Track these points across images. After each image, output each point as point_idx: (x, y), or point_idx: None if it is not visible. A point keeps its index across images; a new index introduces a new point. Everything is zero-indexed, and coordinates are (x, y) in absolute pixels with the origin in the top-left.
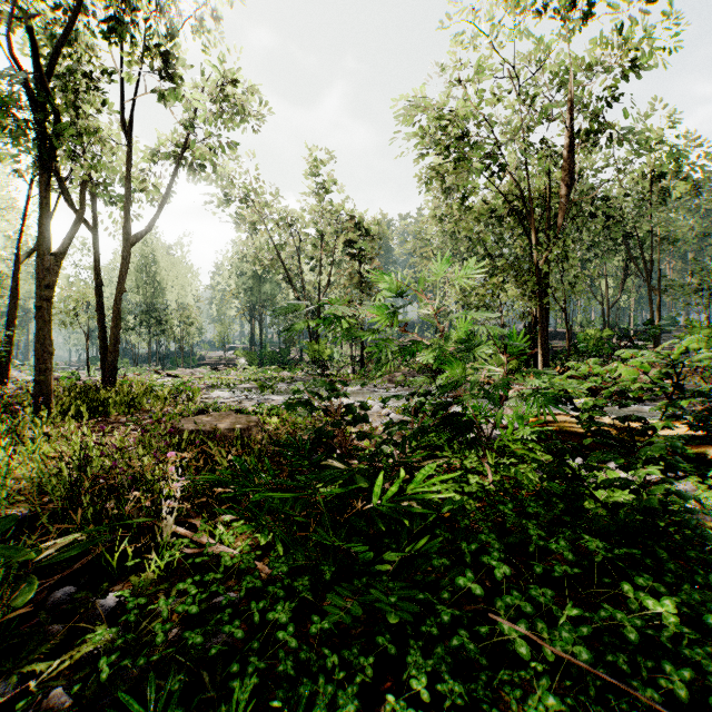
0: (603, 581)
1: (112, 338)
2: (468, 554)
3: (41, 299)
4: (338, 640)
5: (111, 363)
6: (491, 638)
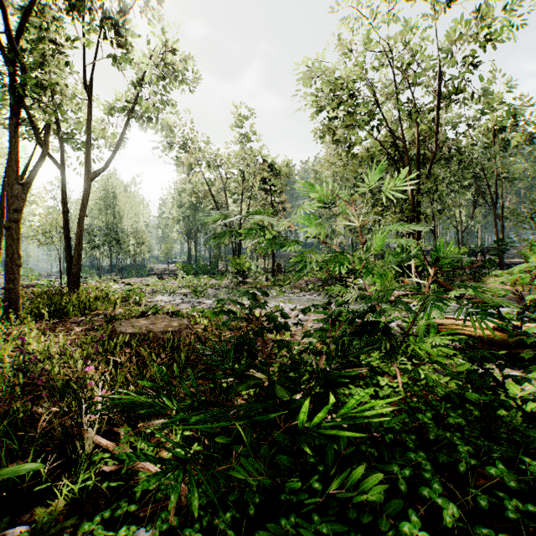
0: None
1: (76, 254)
2: (403, 481)
3: (11, 221)
4: None
5: (75, 273)
6: None
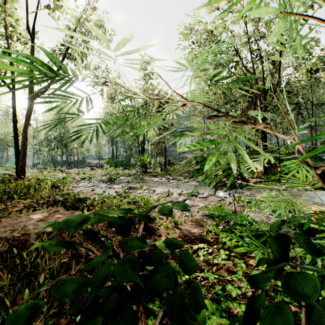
0: None
1: (22, 152)
2: None
3: None
4: None
5: (21, 166)
6: None
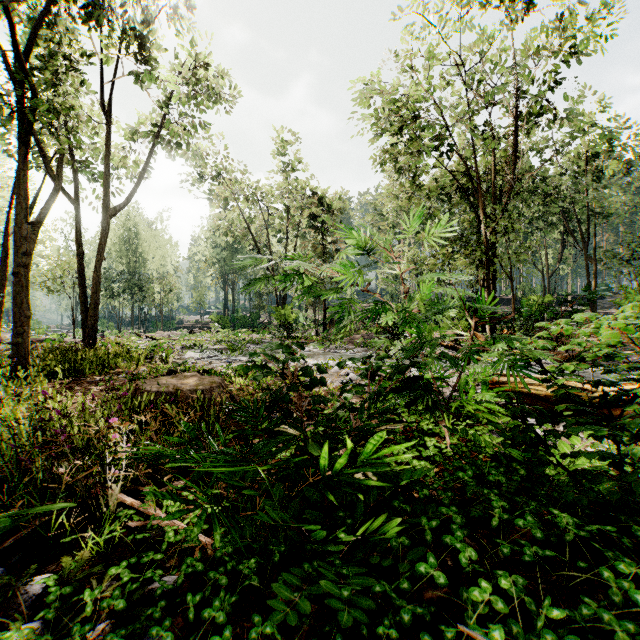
0: (578, 565)
1: (92, 303)
2: (429, 531)
3: (19, 266)
4: (284, 638)
5: (91, 326)
6: (456, 634)
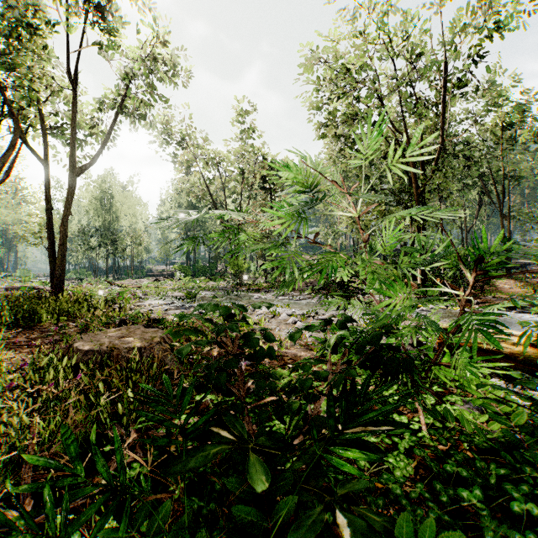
0: None
1: (60, 254)
2: None
3: None
4: None
5: (59, 275)
6: None
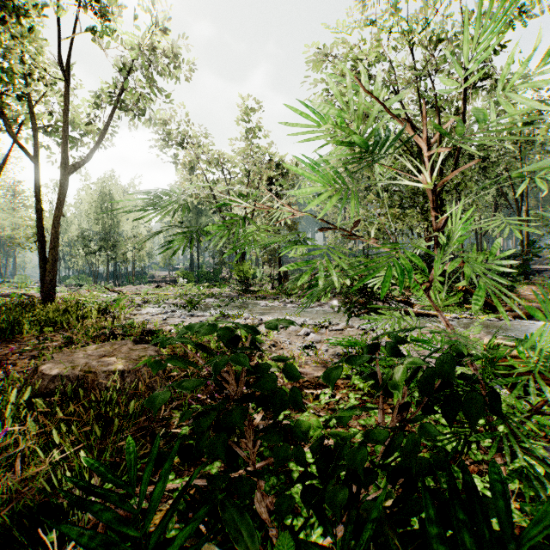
0: None
1: (51, 259)
2: None
3: None
4: None
5: (50, 281)
6: None
